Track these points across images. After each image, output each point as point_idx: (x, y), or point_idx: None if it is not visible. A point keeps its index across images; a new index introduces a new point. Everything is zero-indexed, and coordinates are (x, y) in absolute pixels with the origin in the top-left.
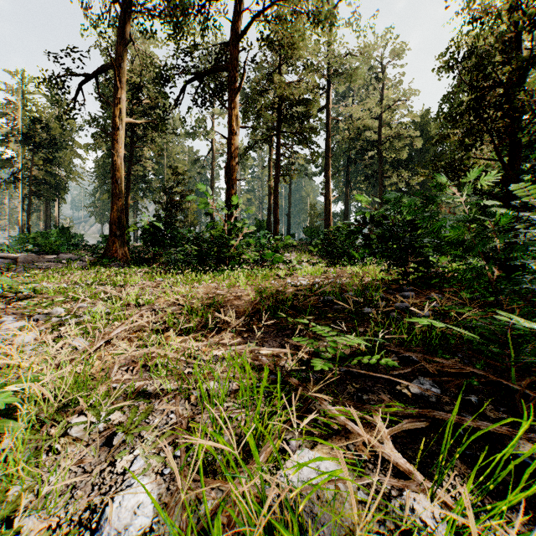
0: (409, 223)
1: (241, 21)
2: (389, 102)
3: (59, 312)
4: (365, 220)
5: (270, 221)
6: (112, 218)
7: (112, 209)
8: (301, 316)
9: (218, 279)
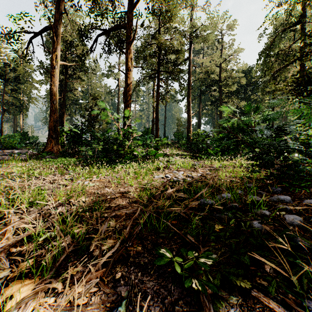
0: (277, 130)
1: None
2: (226, 56)
3: None
4: (234, 127)
5: (153, 128)
6: (50, 126)
7: (50, 120)
8: (190, 252)
9: (111, 173)
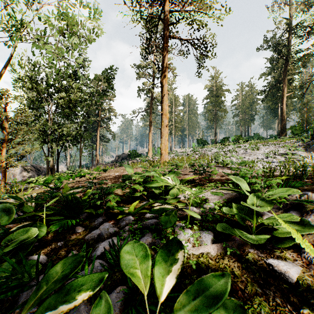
0: None
1: None
2: None
3: None
4: None
5: None
6: (281, 127)
7: (281, 125)
8: None
9: None
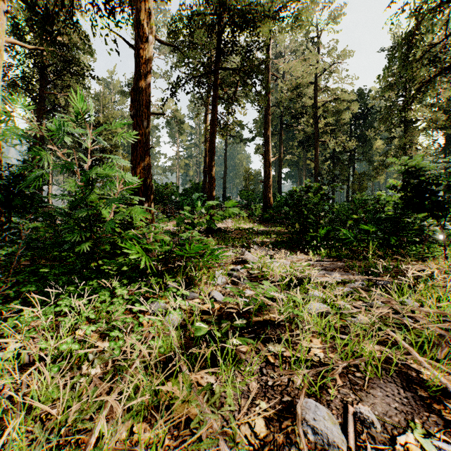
0: None
1: None
2: (327, 64)
3: None
4: None
5: (205, 183)
6: None
7: None
8: None
9: None
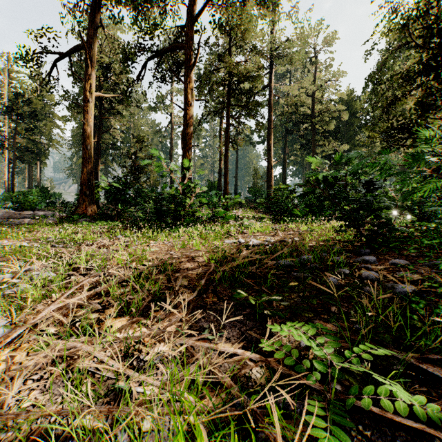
0: (365, 184)
1: (195, 6)
2: (321, 82)
3: (2, 278)
4: (319, 181)
5: (220, 182)
6: (82, 179)
7: (82, 172)
8: (263, 294)
9: (172, 237)
